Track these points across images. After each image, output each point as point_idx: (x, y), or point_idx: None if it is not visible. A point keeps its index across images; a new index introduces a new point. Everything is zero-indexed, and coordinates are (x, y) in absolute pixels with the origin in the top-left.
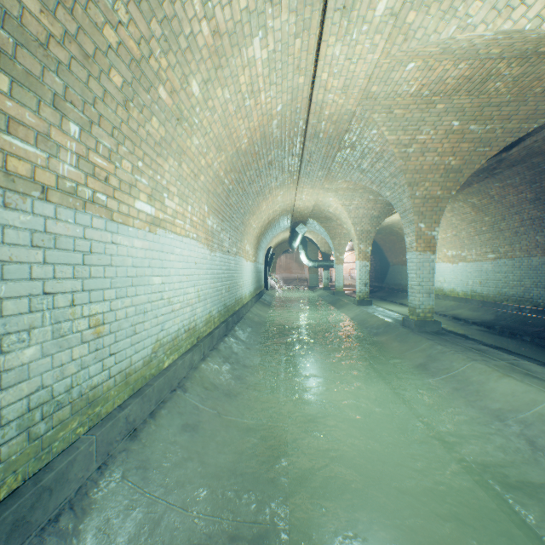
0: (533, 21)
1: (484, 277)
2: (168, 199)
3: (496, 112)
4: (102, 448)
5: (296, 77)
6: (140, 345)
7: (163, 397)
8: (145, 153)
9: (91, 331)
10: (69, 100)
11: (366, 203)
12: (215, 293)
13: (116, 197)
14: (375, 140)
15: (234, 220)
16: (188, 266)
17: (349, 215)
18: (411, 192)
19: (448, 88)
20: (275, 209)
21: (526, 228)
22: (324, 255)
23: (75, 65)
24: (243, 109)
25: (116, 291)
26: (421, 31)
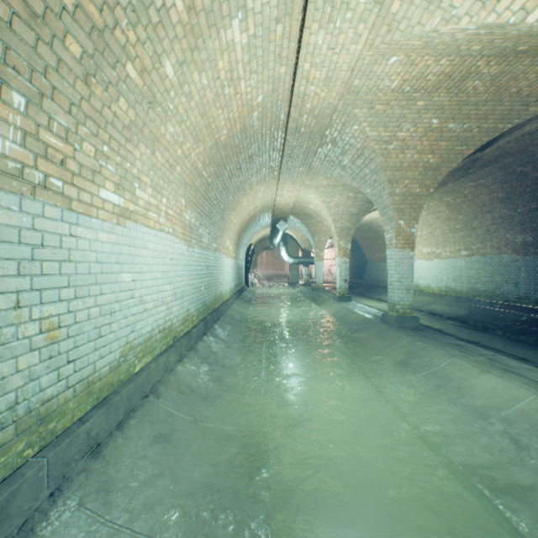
0: (517, 14)
1: (458, 273)
2: (139, 190)
3: (473, 111)
4: (56, 471)
5: (278, 66)
6: (107, 349)
7: (133, 404)
8: (111, 137)
9: (43, 336)
10: (11, 65)
11: (346, 200)
12: (193, 290)
13: (75, 184)
14: (357, 136)
15: (214, 215)
16: (163, 263)
17: (329, 212)
18: (391, 189)
19: (428, 85)
20: (256, 205)
21: (497, 226)
22: (304, 252)
23: (18, 24)
24: (223, 97)
25: (75, 290)
26: (405, 22)
